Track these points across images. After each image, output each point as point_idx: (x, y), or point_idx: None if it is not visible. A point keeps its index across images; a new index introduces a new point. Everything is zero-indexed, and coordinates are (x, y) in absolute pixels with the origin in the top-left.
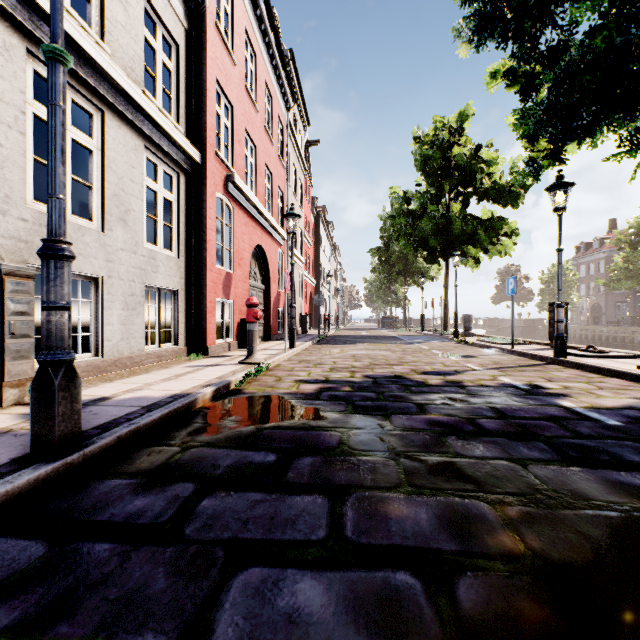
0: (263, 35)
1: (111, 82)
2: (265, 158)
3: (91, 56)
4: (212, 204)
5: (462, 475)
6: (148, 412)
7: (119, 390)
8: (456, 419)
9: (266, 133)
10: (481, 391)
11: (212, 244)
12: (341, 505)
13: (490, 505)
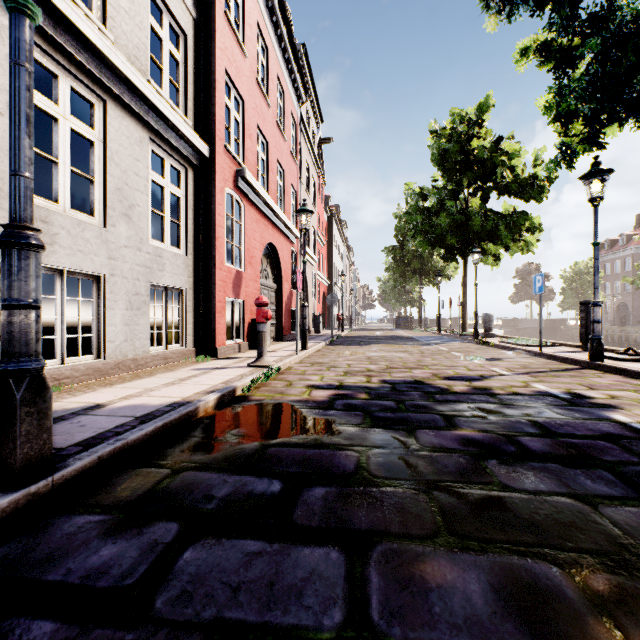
0: (275, 28)
1: (113, 69)
2: (277, 154)
3: (90, 40)
4: (221, 200)
5: (516, 519)
6: (141, 424)
7: (116, 396)
8: (493, 436)
9: (278, 128)
10: (515, 400)
11: (221, 241)
12: (362, 564)
13: (564, 570)
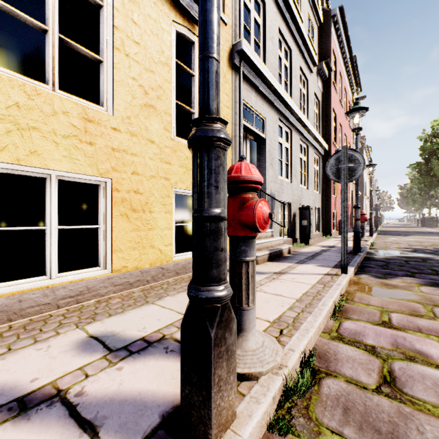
0: (344, 64)
1: (312, 135)
2: (344, 130)
3: (311, 131)
4: None
5: None
6: None
7: (331, 244)
8: None
9: (344, 116)
10: None
11: (331, 186)
12: None
13: None
